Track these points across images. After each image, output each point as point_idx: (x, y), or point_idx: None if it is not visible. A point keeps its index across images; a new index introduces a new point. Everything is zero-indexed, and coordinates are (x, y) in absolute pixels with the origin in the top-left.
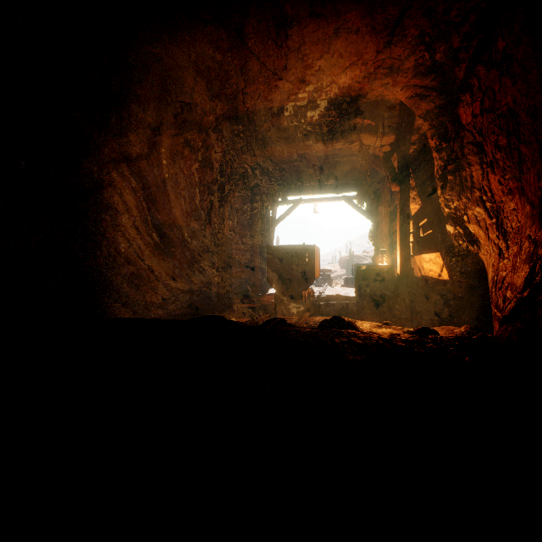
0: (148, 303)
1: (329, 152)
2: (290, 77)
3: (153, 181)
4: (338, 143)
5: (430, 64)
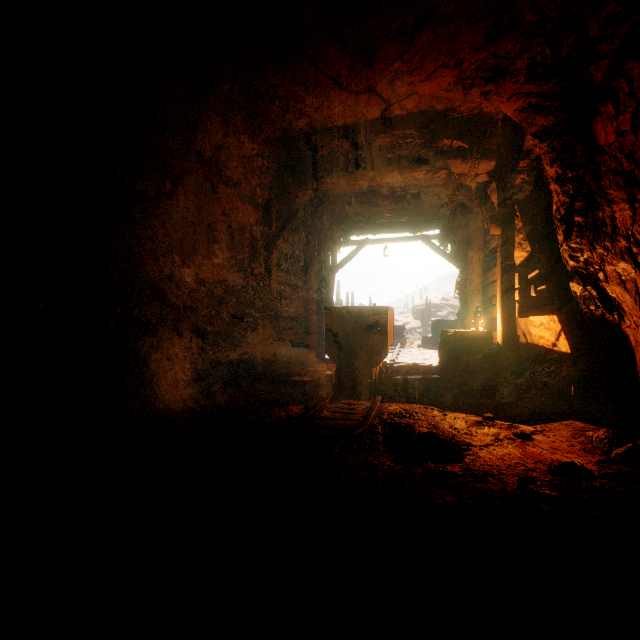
0: (173, 381)
1: (404, 182)
2: (356, 86)
3: (179, 225)
4: (418, 172)
5: (552, 63)
